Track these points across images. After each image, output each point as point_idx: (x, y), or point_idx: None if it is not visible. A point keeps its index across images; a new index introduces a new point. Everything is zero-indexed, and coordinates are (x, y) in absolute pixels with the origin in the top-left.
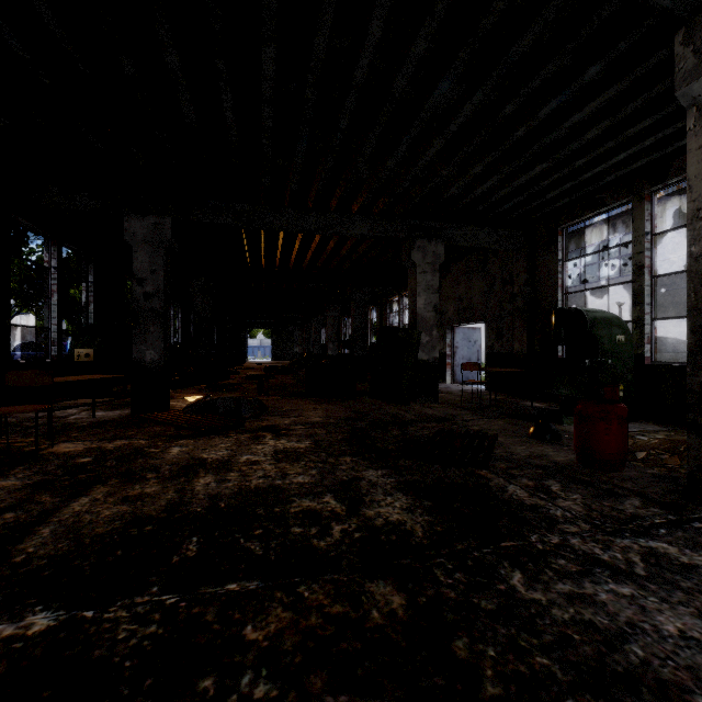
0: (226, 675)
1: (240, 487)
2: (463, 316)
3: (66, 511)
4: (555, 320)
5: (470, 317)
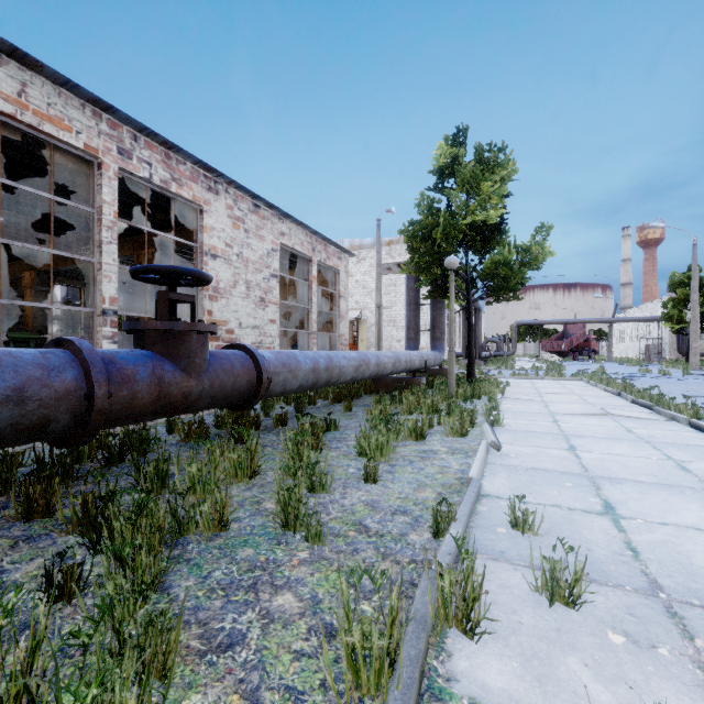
0: None
1: None
2: None
3: None
4: None
5: None
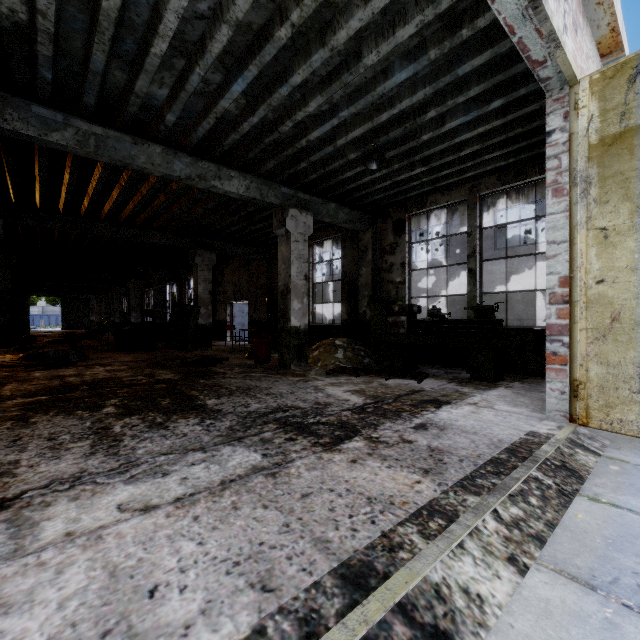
0: (115, 394)
1: (94, 378)
2: (237, 296)
3: (6, 388)
4: (267, 303)
5: (240, 297)
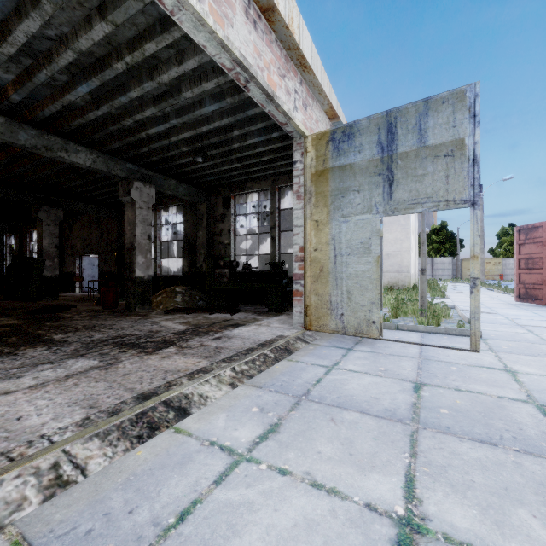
0: None
1: None
2: (86, 250)
3: None
4: (116, 257)
5: (90, 251)
